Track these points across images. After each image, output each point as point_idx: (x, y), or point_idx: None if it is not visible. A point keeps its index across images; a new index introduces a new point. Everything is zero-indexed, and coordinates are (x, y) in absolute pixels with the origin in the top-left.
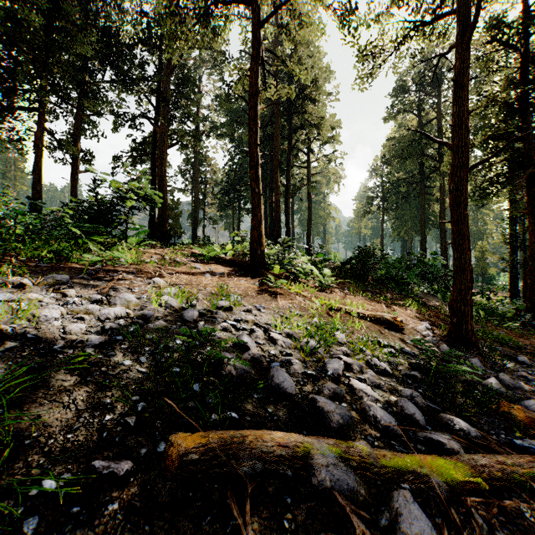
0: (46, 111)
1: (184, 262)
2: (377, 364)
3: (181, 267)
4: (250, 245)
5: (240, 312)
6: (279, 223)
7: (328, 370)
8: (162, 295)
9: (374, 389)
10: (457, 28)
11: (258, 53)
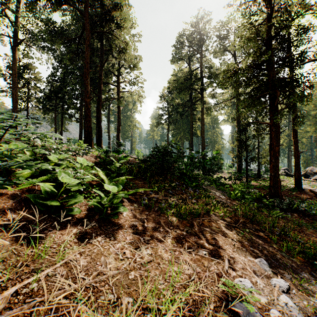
0: None
1: None
2: None
3: None
4: None
5: None
6: (89, 123)
7: None
8: None
9: None
10: None
11: None
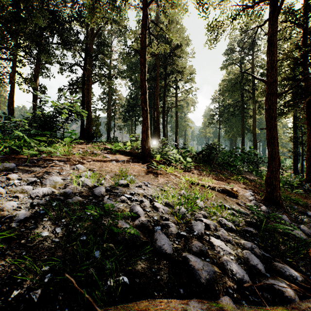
0: (17, 61)
1: (99, 153)
2: (226, 224)
3: (97, 157)
4: (141, 142)
5: (134, 187)
6: (159, 129)
7: (195, 230)
8: (81, 177)
9: (226, 244)
10: (270, 8)
11: (146, 23)
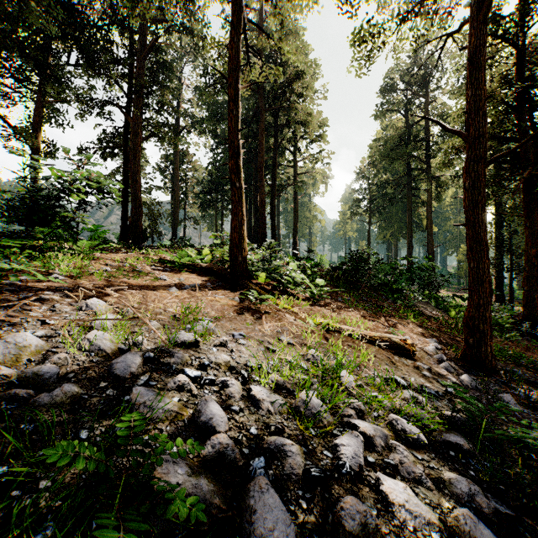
0: (1, 95)
1: (146, 271)
2: (406, 430)
3: (141, 279)
4: (229, 250)
5: (210, 347)
6: (264, 224)
7: (343, 460)
8: (93, 328)
9: (415, 489)
10: None
11: (239, 22)
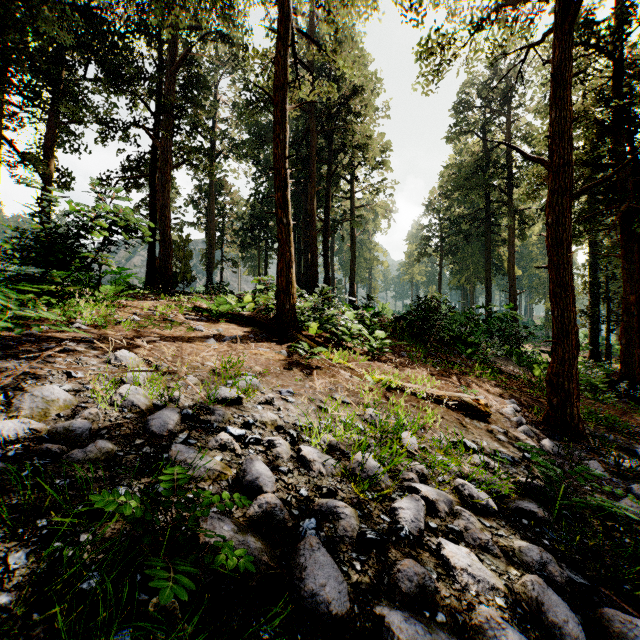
0: (6, 115)
1: (179, 320)
2: (474, 496)
3: (174, 329)
4: (275, 296)
5: (254, 405)
6: (316, 267)
7: (402, 524)
8: (124, 382)
9: (481, 556)
10: (557, 4)
11: (287, 32)
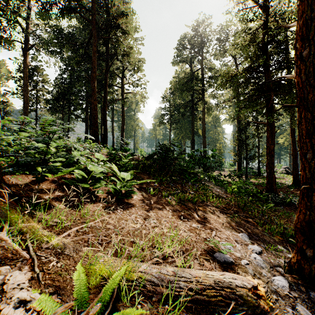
0: None
1: None
2: None
3: None
4: None
5: None
6: (96, 124)
7: None
8: None
9: None
10: None
11: None
